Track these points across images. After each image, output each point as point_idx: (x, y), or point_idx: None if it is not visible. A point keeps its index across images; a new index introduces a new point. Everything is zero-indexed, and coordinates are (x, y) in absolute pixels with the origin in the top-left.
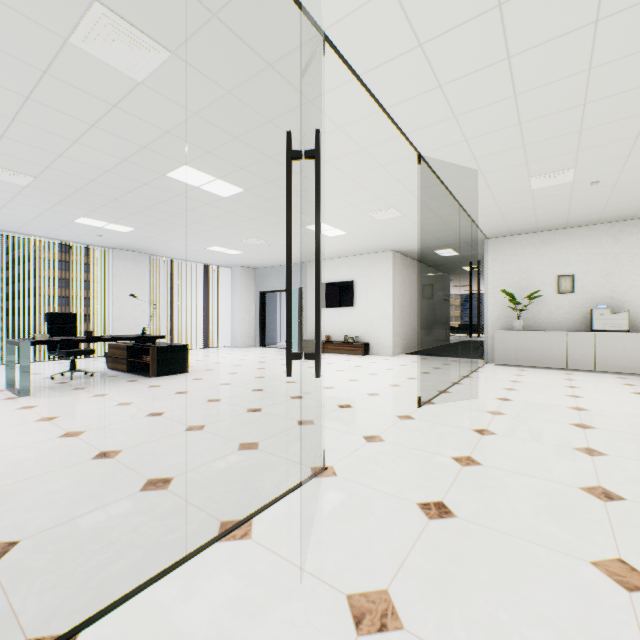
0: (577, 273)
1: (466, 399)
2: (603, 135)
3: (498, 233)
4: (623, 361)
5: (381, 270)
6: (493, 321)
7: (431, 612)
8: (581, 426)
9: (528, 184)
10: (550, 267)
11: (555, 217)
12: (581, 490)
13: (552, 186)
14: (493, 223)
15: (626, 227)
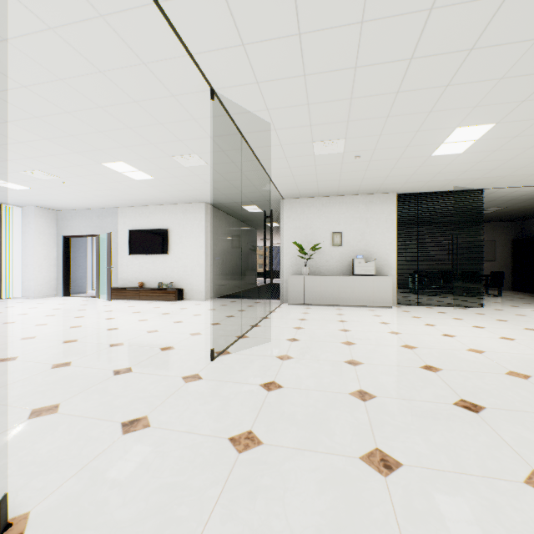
0: (344, 231)
1: (261, 344)
2: (366, 109)
3: (291, 194)
4: (372, 297)
5: (195, 220)
6: (288, 268)
7: None
8: (353, 363)
9: (312, 149)
10: (327, 225)
11: (331, 185)
12: (362, 462)
13: (329, 154)
14: (287, 184)
15: (374, 199)
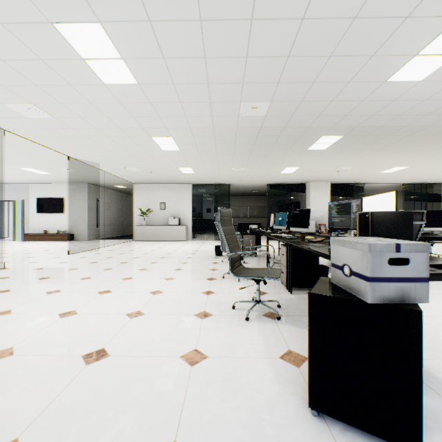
0: (167, 202)
1: (95, 251)
2: (135, 162)
3: (137, 182)
4: (177, 236)
5: (81, 193)
6: (137, 221)
7: (19, 276)
8: (121, 253)
9: (127, 169)
10: (158, 199)
11: (153, 179)
12: (90, 263)
13: (137, 171)
14: (129, 178)
15: (181, 186)
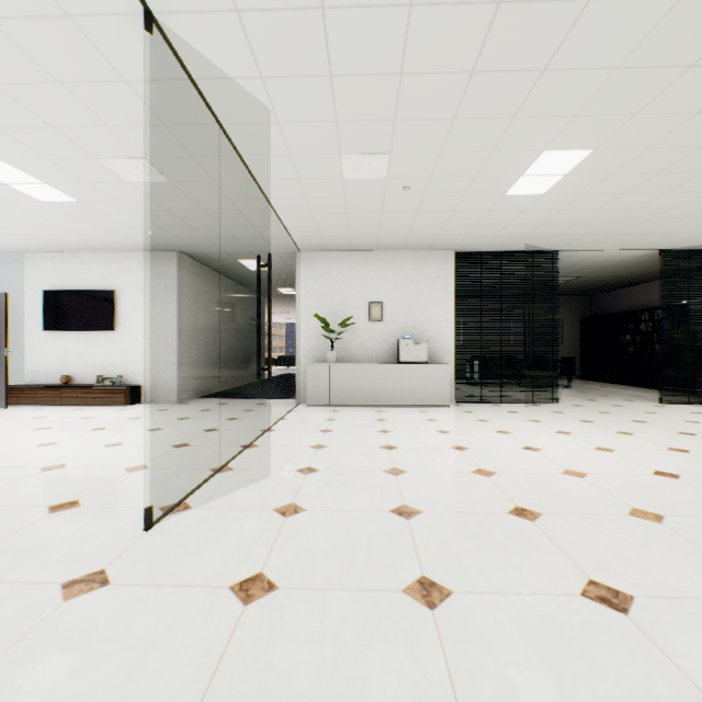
0: (386, 300)
1: (252, 482)
2: (424, 99)
3: (311, 245)
4: (424, 393)
5: (161, 277)
6: (306, 352)
7: None
8: (405, 513)
9: (340, 167)
10: (363, 292)
11: (368, 232)
12: None
13: (366, 180)
14: (304, 227)
15: (425, 257)
